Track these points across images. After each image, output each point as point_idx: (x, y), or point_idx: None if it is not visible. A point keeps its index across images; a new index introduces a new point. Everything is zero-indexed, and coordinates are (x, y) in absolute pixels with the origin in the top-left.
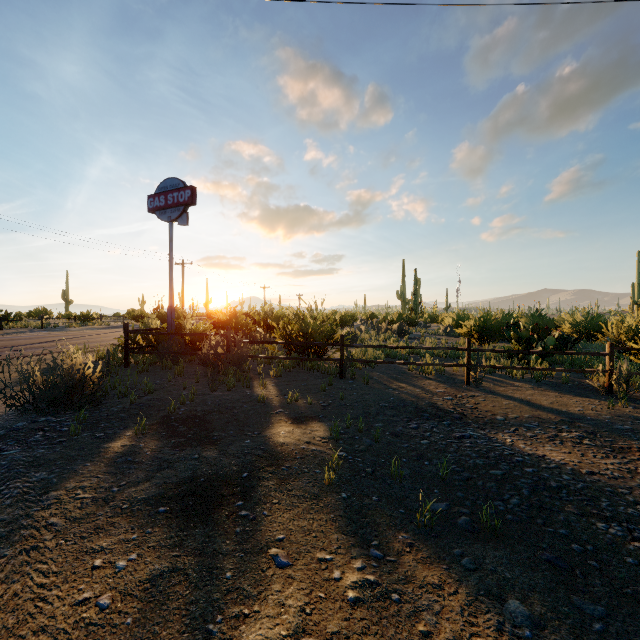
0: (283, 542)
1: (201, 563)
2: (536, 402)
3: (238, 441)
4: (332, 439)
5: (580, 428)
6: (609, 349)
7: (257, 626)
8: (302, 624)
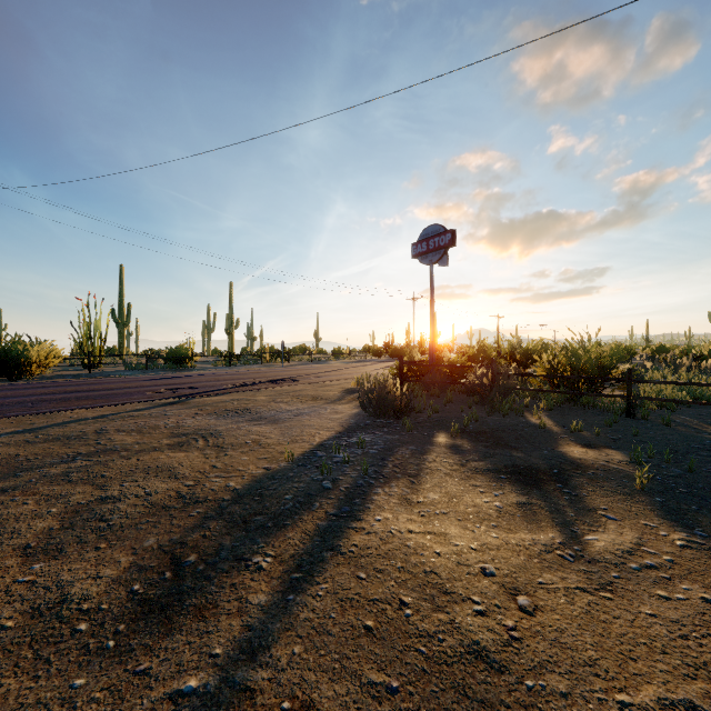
0: (607, 511)
1: (548, 505)
2: None
3: (536, 451)
4: (633, 463)
5: None
6: None
7: (606, 535)
8: (640, 543)
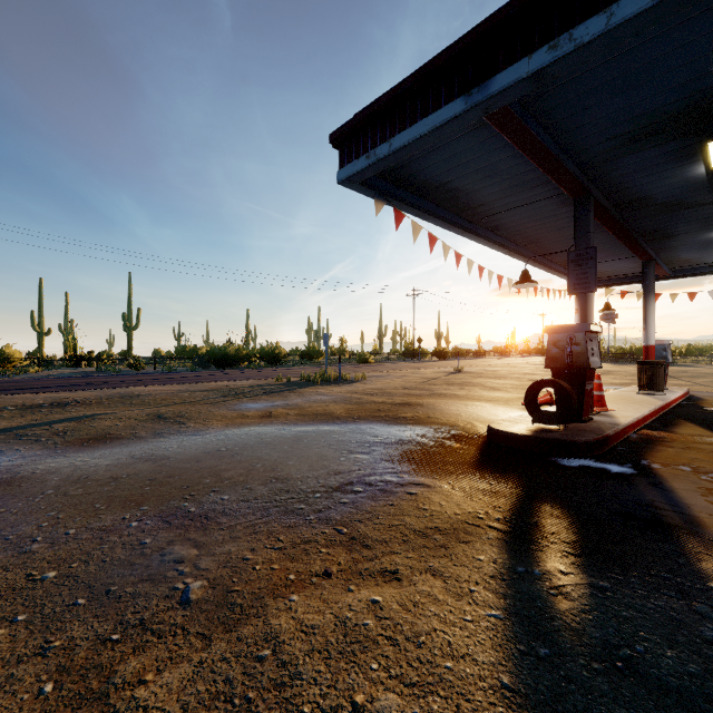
0: None
1: None
2: None
3: None
4: None
5: None
6: None
7: None
8: None
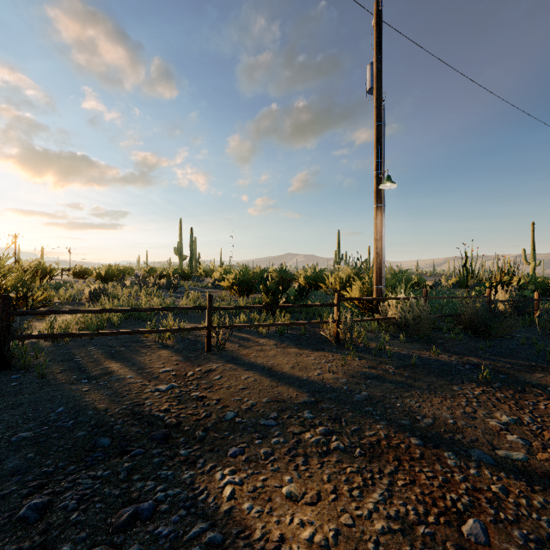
0: None
1: None
2: (278, 369)
3: None
4: None
5: (324, 412)
6: (337, 300)
7: None
8: None
